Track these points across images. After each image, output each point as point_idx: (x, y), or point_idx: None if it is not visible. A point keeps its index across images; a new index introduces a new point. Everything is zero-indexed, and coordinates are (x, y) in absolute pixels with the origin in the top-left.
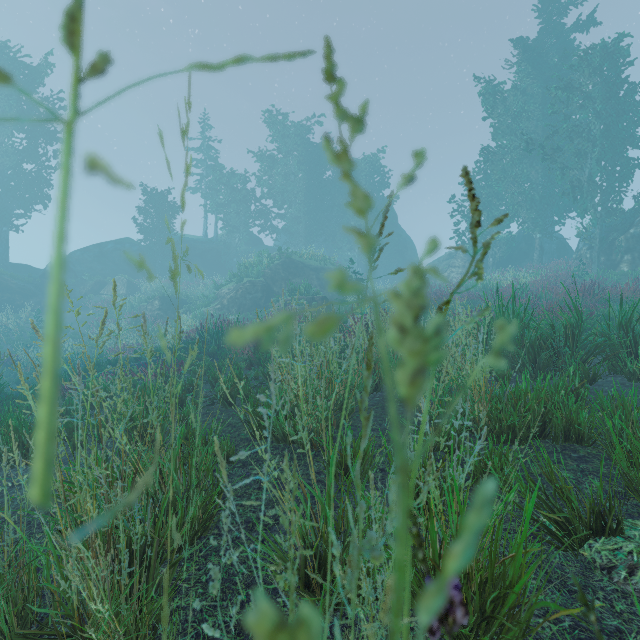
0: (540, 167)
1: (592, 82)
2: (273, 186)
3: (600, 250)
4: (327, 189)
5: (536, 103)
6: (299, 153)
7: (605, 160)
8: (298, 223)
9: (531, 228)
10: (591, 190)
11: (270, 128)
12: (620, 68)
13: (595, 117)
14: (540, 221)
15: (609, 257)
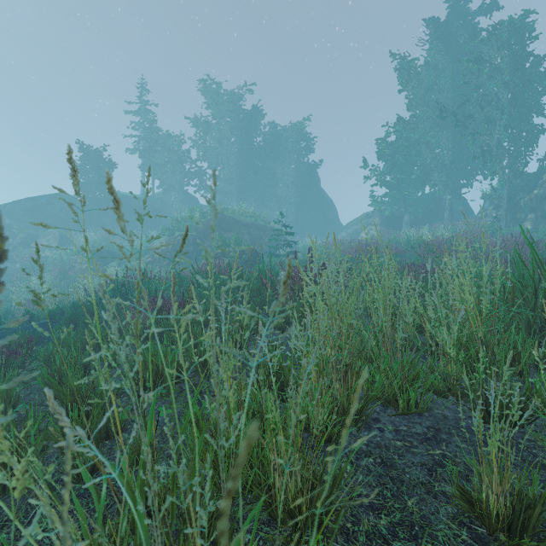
0: (450, 135)
1: (501, 55)
2: (207, 149)
3: (507, 209)
4: (258, 153)
5: (446, 77)
6: (232, 119)
7: (512, 127)
8: (231, 184)
9: (442, 190)
10: (500, 154)
11: (205, 95)
12: (524, 43)
13: (503, 87)
14: (450, 184)
15: (514, 216)
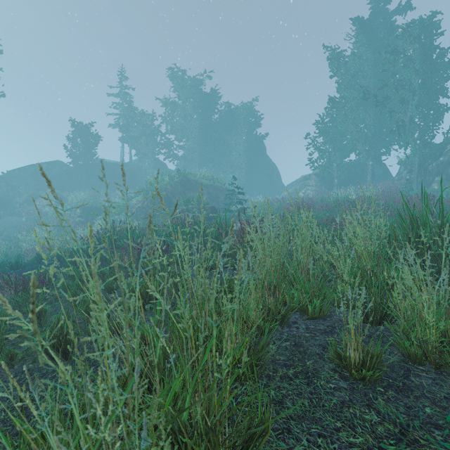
0: (372, 112)
1: (413, 47)
2: (174, 124)
3: (418, 173)
4: (215, 127)
5: (369, 65)
6: (194, 100)
7: (422, 106)
8: (193, 152)
9: (365, 157)
10: (412, 128)
11: (172, 80)
12: (432, 38)
13: (415, 74)
14: (372, 152)
15: (424, 178)
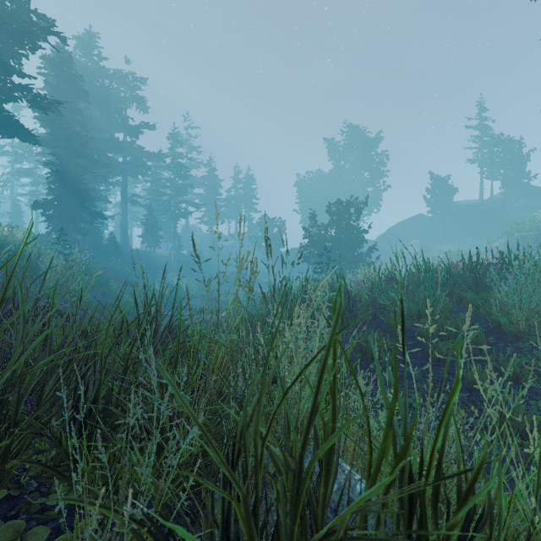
0: None
1: None
2: None
3: None
4: None
5: None
6: None
7: None
8: None
9: None
10: None
11: None
12: None
13: None
14: None
15: None
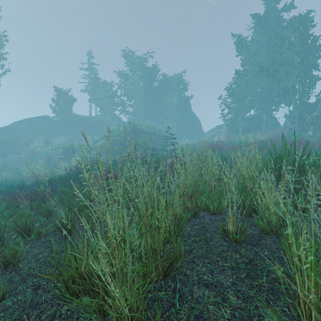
0: (266, 81)
1: (294, 35)
2: (127, 89)
3: (298, 123)
4: (155, 91)
5: (264, 47)
6: (140, 72)
7: (300, 76)
8: (140, 109)
9: (261, 112)
10: (293, 92)
11: (125, 58)
12: (308, 29)
13: (295, 54)
14: (266, 109)
15: (302, 127)
